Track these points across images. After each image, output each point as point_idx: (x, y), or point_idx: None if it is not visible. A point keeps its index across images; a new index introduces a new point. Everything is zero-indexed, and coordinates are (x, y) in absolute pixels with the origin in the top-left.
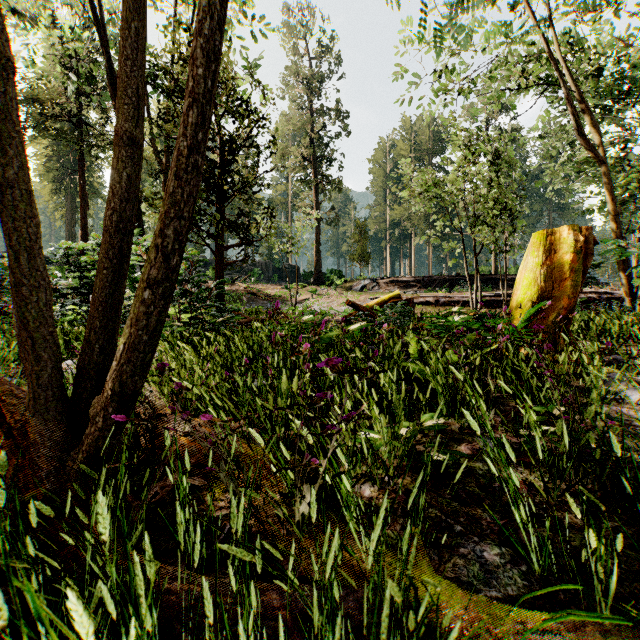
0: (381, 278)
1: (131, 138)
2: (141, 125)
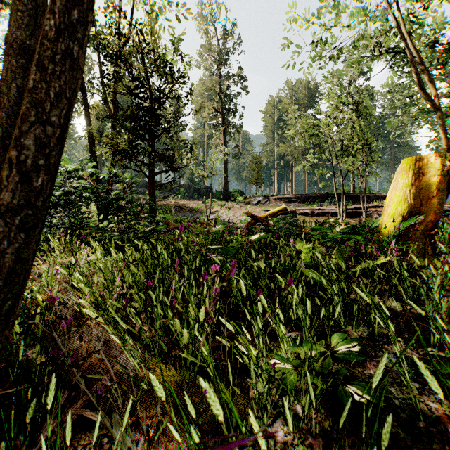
0: (271, 195)
1: (22, 47)
2: (38, 36)
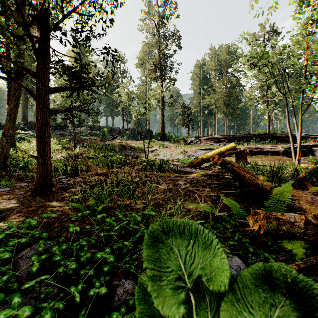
0: (202, 136)
1: None
2: None
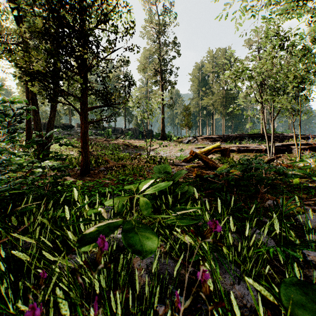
0: (199, 136)
1: None
2: None
